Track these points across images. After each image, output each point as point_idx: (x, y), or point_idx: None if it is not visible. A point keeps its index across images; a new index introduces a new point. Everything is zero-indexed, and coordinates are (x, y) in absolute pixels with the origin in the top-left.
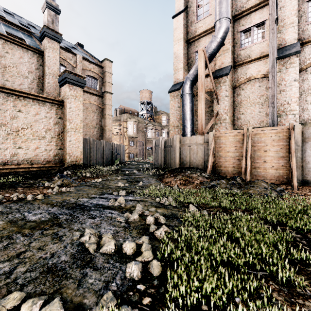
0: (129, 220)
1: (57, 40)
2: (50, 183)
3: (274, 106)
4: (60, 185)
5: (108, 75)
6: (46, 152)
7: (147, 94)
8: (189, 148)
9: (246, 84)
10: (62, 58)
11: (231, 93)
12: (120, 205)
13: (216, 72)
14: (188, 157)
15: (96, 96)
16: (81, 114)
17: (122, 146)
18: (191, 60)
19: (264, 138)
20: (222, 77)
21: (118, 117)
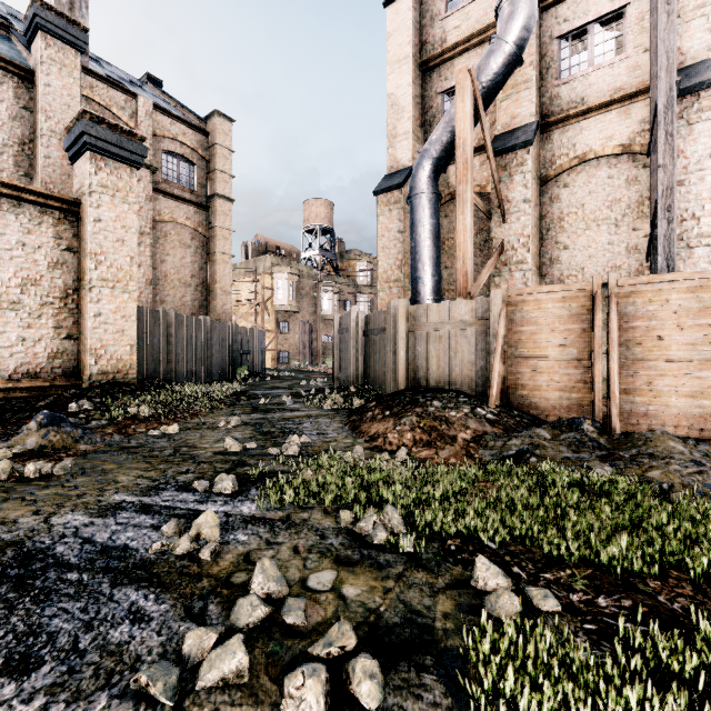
0: (198, 688)
1: (74, 43)
2: (1, 446)
3: (672, 218)
4: (31, 453)
5: (221, 152)
6: (24, 347)
7: (322, 210)
8: (434, 337)
9: (575, 173)
10: (99, 101)
11: (537, 195)
12: (196, 552)
13: (499, 139)
14: (431, 361)
15: (191, 207)
16: (132, 241)
17: (257, 331)
18: (432, 115)
19: (654, 305)
20: (515, 152)
21: (251, 264)
